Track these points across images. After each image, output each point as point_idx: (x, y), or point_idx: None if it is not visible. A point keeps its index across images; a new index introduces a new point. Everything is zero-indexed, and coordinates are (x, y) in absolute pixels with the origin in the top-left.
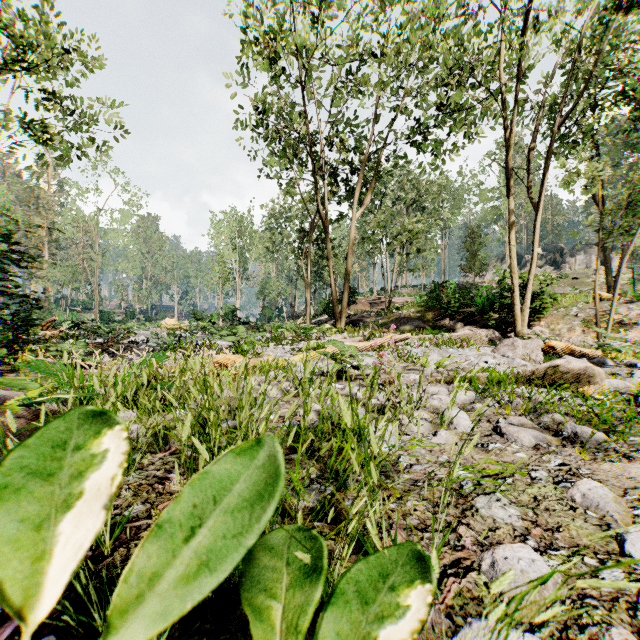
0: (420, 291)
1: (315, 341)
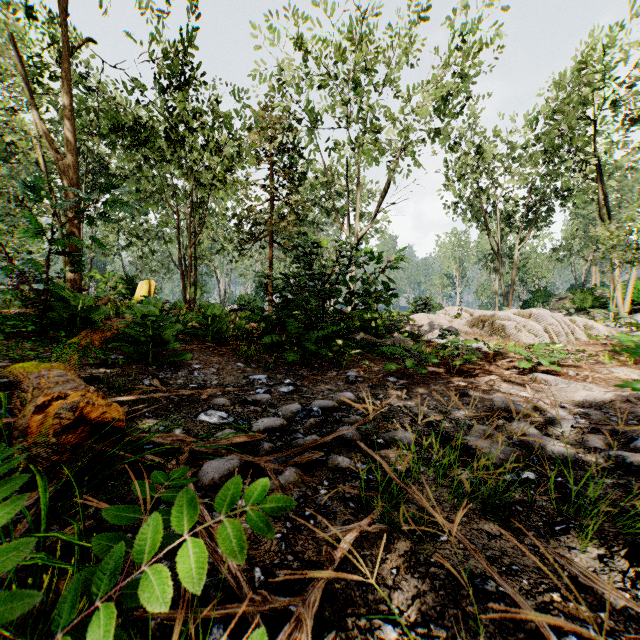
0: None
1: None
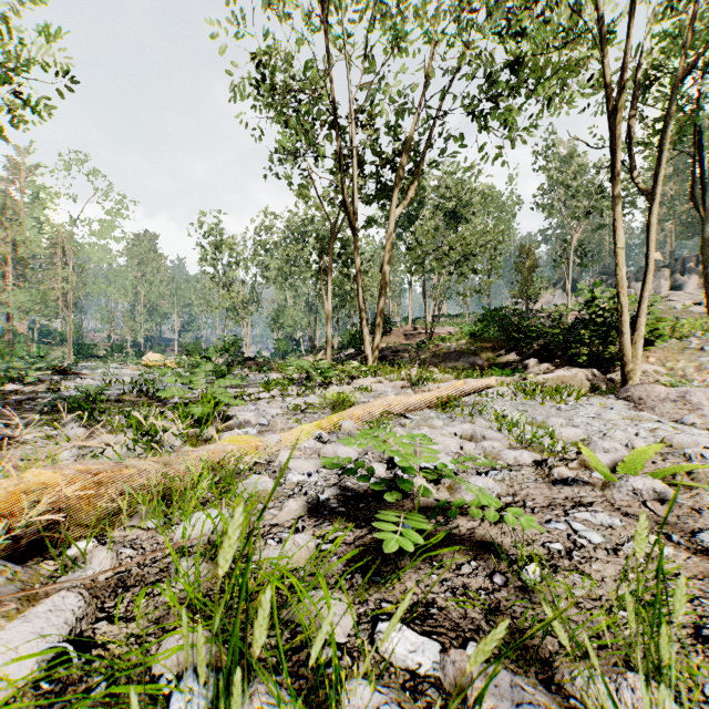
0: (462, 321)
1: (336, 387)
